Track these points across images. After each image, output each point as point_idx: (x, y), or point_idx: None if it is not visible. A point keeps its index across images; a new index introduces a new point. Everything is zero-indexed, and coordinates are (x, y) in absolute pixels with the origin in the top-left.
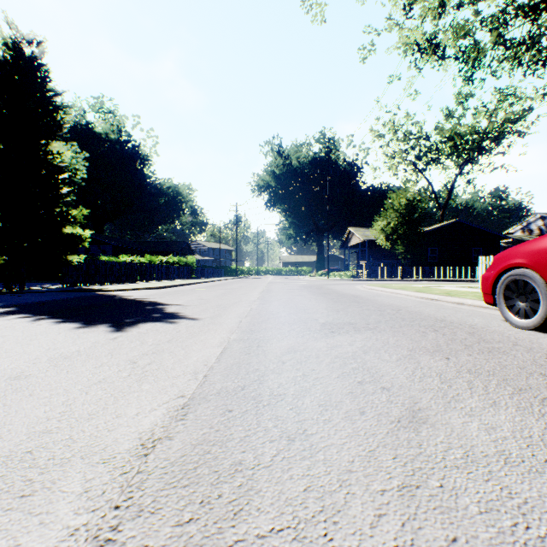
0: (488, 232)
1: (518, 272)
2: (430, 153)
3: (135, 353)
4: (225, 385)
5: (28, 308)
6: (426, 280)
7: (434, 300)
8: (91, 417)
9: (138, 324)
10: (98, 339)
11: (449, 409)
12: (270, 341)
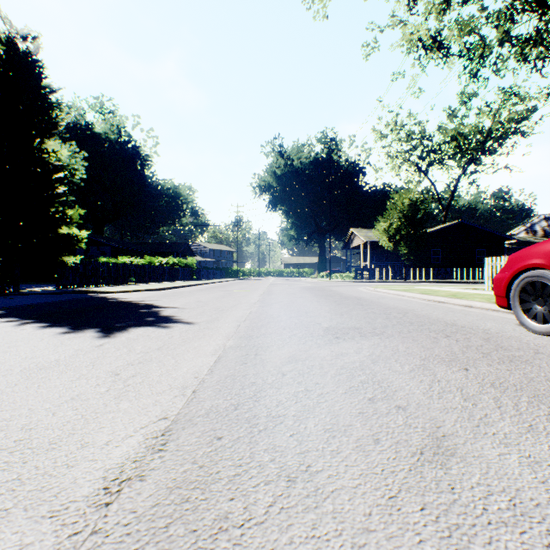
0: (492, 233)
1: (535, 273)
2: (433, 153)
3: (119, 363)
4: (215, 404)
5: (17, 311)
6: (429, 282)
7: (441, 302)
8: (50, 447)
9: (129, 329)
10: (82, 346)
11: (480, 436)
12: (269, 348)
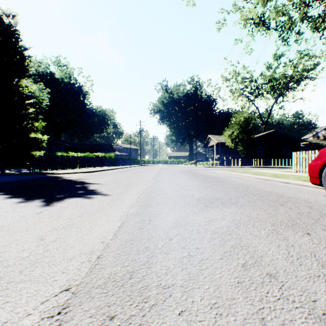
0: (293, 137)
1: None
2: (257, 90)
3: (47, 228)
4: (114, 271)
5: None
6: (256, 167)
7: (268, 180)
8: None
9: (64, 199)
10: (26, 213)
11: None
12: (159, 215)
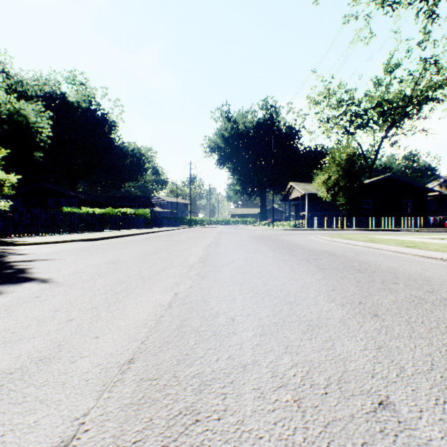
0: (416, 186)
1: None
2: (360, 117)
3: None
4: None
5: None
6: (365, 230)
7: None
8: None
9: None
10: None
11: None
12: None
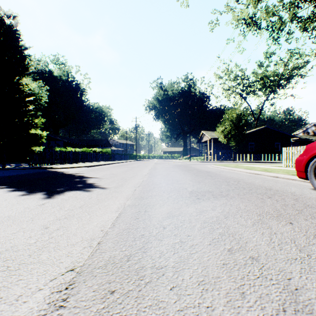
0: (284, 133)
1: None
2: (249, 87)
3: (51, 218)
4: (113, 255)
5: None
6: (247, 162)
7: (258, 174)
8: None
9: (65, 192)
10: (30, 205)
11: None
12: (154, 206)
